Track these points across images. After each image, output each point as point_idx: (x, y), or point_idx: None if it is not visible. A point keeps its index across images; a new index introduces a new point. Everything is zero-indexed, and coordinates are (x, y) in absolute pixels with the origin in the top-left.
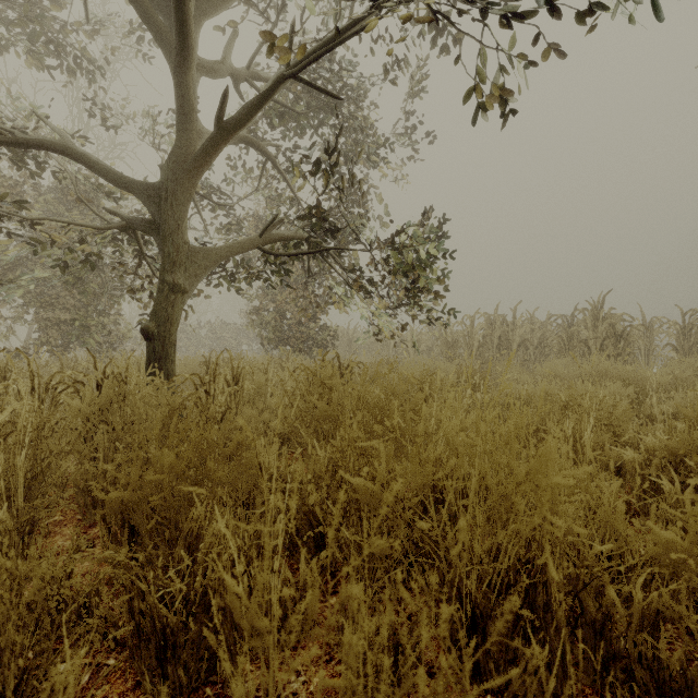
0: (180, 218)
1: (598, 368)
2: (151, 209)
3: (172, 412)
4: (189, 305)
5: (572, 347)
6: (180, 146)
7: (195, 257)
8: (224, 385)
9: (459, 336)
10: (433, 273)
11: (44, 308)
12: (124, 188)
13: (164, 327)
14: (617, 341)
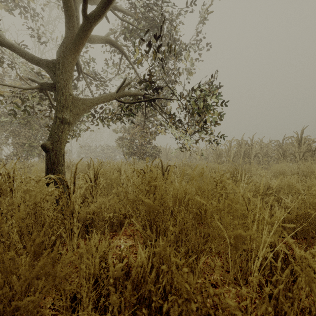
0: (67, 80)
1: (310, 168)
2: (50, 75)
3: (36, 205)
4: (79, 134)
5: (285, 156)
6: (67, 37)
7: (77, 103)
8: (89, 180)
9: (223, 151)
10: (215, 114)
11: (15, 137)
12: (36, 63)
13: (56, 144)
14: (312, 153)
